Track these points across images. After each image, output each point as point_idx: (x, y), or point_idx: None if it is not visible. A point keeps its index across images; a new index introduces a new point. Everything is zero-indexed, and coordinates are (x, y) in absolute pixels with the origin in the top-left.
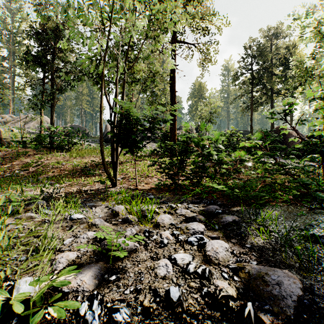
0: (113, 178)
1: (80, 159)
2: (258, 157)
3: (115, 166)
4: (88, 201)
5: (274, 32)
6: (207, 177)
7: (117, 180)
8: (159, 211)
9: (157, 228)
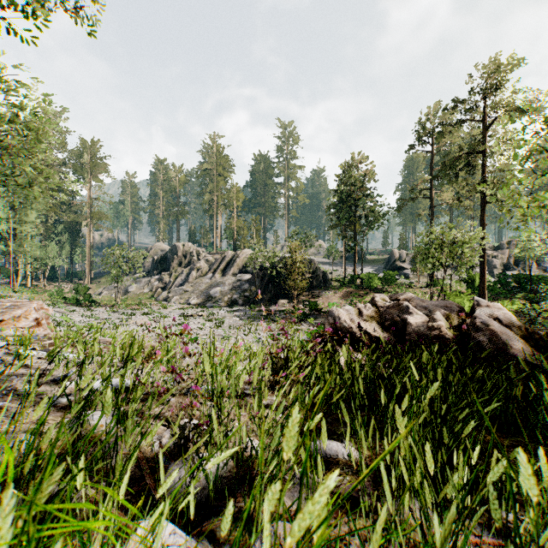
0: None
1: None
2: None
3: None
4: None
5: None
6: None
7: None
8: None
9: None
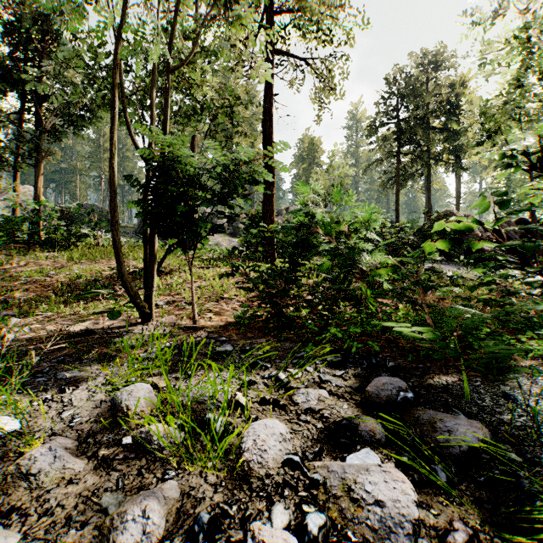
0: (144, 303)
1: (88, 265)
2: (484, 254)
3: (148, 277)
4: (68, 363)
5: (432, 58)
6: (350, 300)
7: (153, 308)
8: (248, 401)
9: (242, 485)
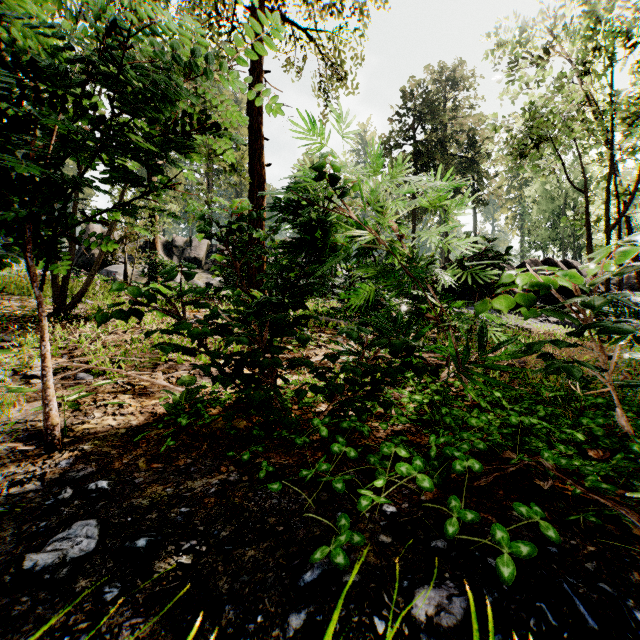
0: None
1: None
2: None
3: None
4: None
5: (450, 75)
6: (421, 371)
7: None
8: None
9: None
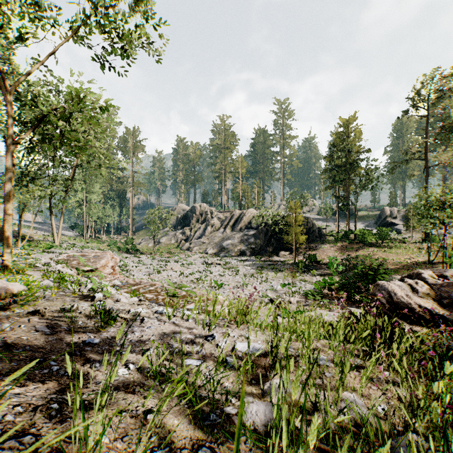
0: None
1: (396, 256)
2: None
3: None
4: None
5: None
6: None
7: None
8: None
9: None
